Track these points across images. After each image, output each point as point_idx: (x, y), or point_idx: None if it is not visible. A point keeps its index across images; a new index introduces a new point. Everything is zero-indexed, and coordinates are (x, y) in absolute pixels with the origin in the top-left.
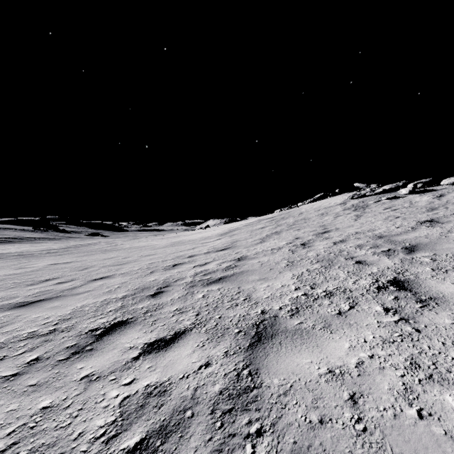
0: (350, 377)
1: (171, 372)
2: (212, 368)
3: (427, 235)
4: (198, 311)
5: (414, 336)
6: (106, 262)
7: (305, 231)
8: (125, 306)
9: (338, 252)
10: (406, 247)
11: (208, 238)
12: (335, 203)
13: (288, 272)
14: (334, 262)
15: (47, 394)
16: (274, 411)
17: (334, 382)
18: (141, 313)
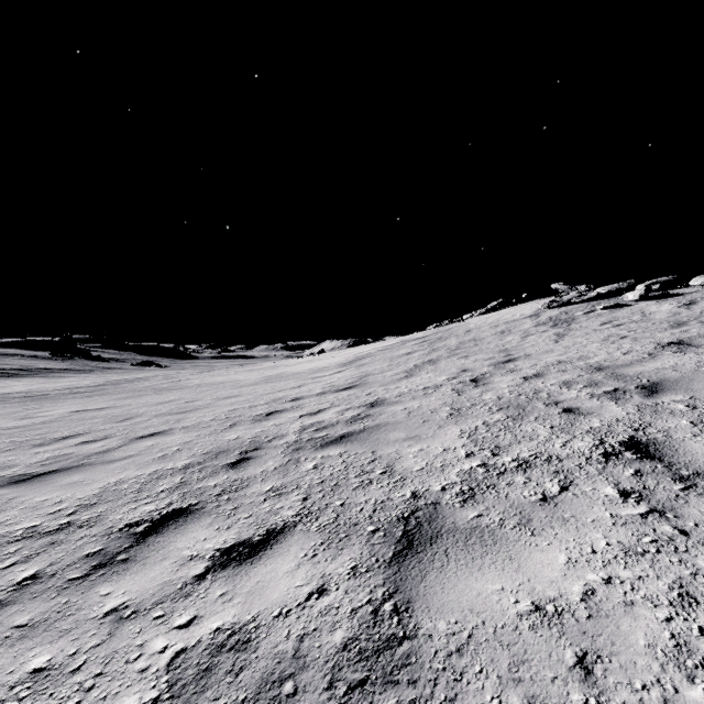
0: (573, 621)
1: (259, 605)
2: (330, 598)
3: (675, 366)
4: (306, 493)
5: (679, 543)
6: (160, 408)
7: (476, 359)
8: (186, 483)
9: (533, 394)
10: (643, 385)
11: (322, 370)
12: (521, 316)
13: (453, 426)
14: (527, 411)
15: (43, 644)
16: (441, 686)
17: (546, 630)
18: (212, 496)
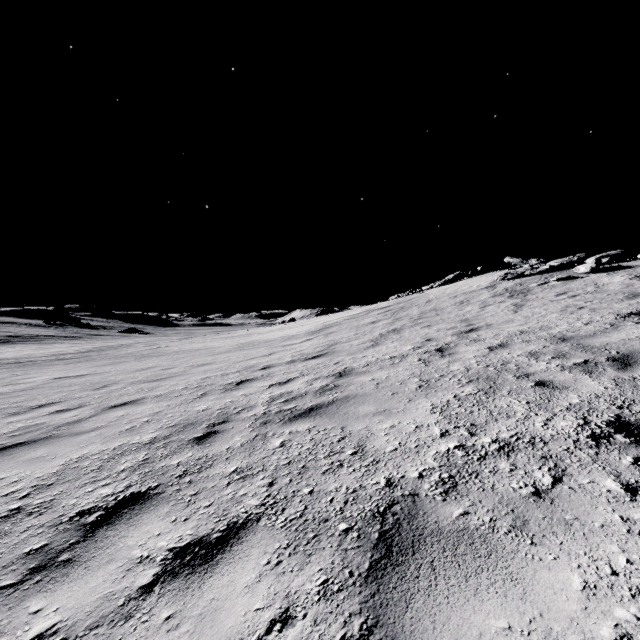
0: None
1: (209, 637)
2: (295, 631)
3: None
4: (272, 476)
5: None
6: (137, 375)
7: (439, 329)
8: (149, 461)
9: (501, 365)
10: (613, 357)
11: (292, 338)
12: (478, 287)
13: (423, 399)
14: (498, 383)
15: None
16: None
17: None
18: (174, 477)
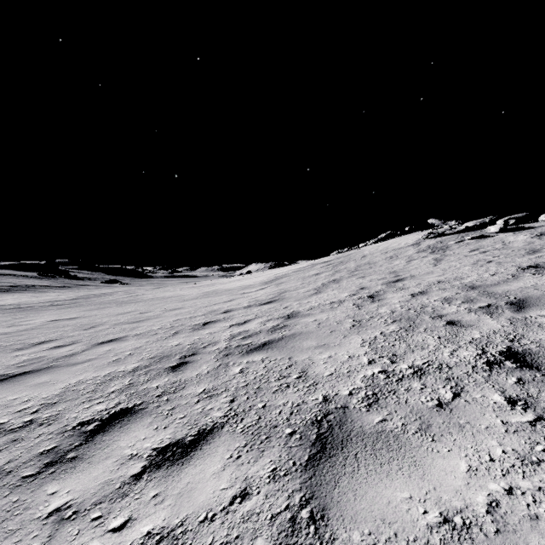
0: (482, 536)
1: (187, 508)
2: (251, 503)
3: (536, 286)
4: (233, 395)
5: None
6: (120, 318)
7: (371, 279)
8: (134, 385)
9: (420, 308)
10: (511, 301)
11: (249, 287)
12: (406, 244)
13: (355, 335)
14: (417, 323)
15: None
16: None
17: None
18: (154, 397)
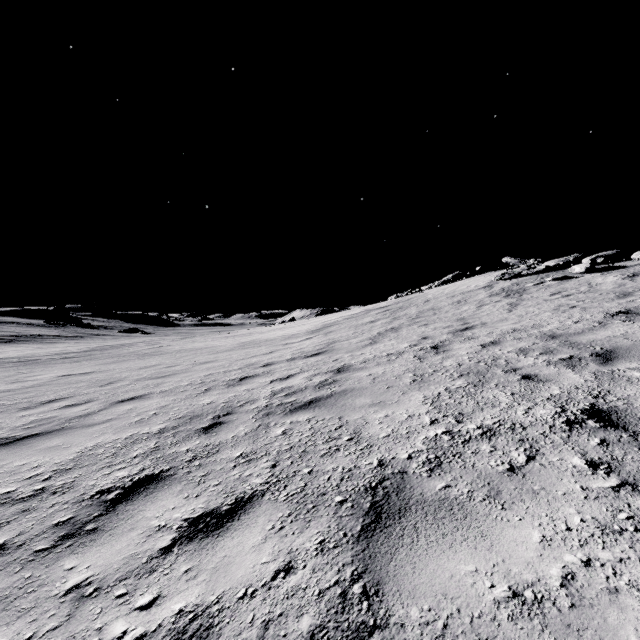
0: (555, 611)
1: (223, 584)
2: (296, 577)
3: (626, 335)
4: (275, 460)
5: None
6: (142, 372)
7: (436, 327)
8: (160, 448)
9: (491, 361)
10: (597, 353)
11: (293, 337)
12: (476, 287)
13: (416, 392)
14: (487, 377)
15: None
16: None
17: (527, 621)
18: (184, 462)
